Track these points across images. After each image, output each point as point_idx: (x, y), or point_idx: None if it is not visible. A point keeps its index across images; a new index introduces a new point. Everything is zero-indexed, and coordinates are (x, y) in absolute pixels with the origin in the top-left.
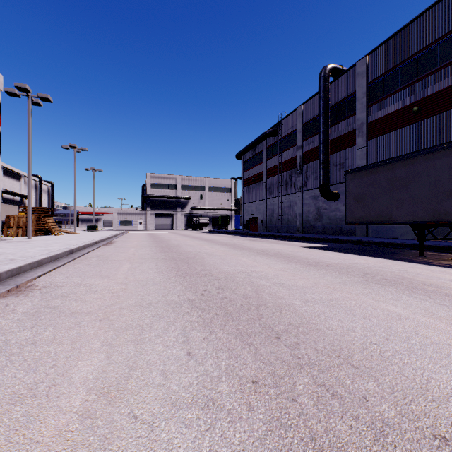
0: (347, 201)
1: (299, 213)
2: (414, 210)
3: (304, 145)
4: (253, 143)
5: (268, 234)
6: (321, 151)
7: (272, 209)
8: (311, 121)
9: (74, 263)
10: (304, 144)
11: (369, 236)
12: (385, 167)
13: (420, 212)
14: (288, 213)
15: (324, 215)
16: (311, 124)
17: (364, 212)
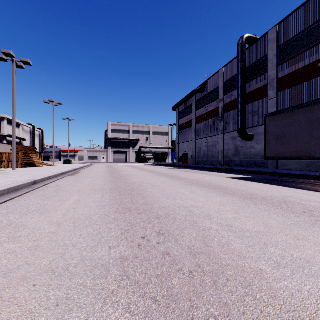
0: (267, 140)
1: (220, 150)
2: None
3: (224, 99)
4: (185, 98)
5: (197, 166)
6: (239, 102)
7: (200, 147)
8: (230, 79)
9: (30, 194)
10: (225, 97)
11: (278, 168)
12: (305, 109)
13: None
14: (212, 150)
15: (241, 151)
16: (231, 82)
17: (283, 149)
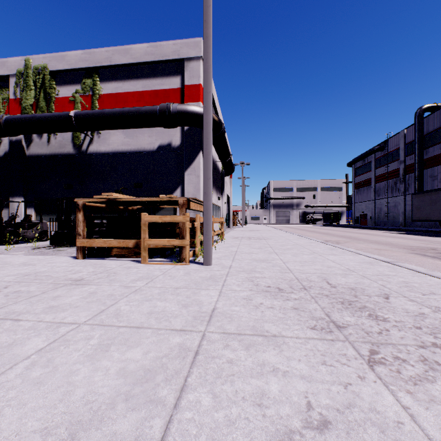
0: (412, 209)
1: (401, 212)
2: (438, 215)
3: (406, 160)
4: (363, 156)
5: (373, 227)
6: (416, 169)
7: (380, 208)
8: (411, 142)
9: None
10: (406, 159)
11: None
12: (428, 194)
13: (440, 216)
14: (393, 211)
15: None
16: (412, 144)
17: (419, 215)
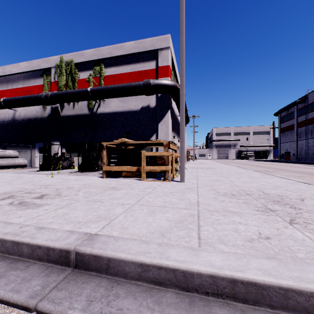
0: None
1: None
2: None
3: None
4: (287, 107)
5: (295, 162)
6: None
7: (301, 147)
8: None
9: None
10: None
11: None
12: None
13: None
14: (312, 149)
15: None
16: None
17: None
